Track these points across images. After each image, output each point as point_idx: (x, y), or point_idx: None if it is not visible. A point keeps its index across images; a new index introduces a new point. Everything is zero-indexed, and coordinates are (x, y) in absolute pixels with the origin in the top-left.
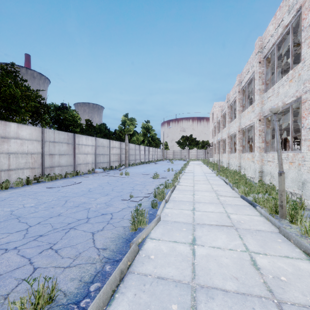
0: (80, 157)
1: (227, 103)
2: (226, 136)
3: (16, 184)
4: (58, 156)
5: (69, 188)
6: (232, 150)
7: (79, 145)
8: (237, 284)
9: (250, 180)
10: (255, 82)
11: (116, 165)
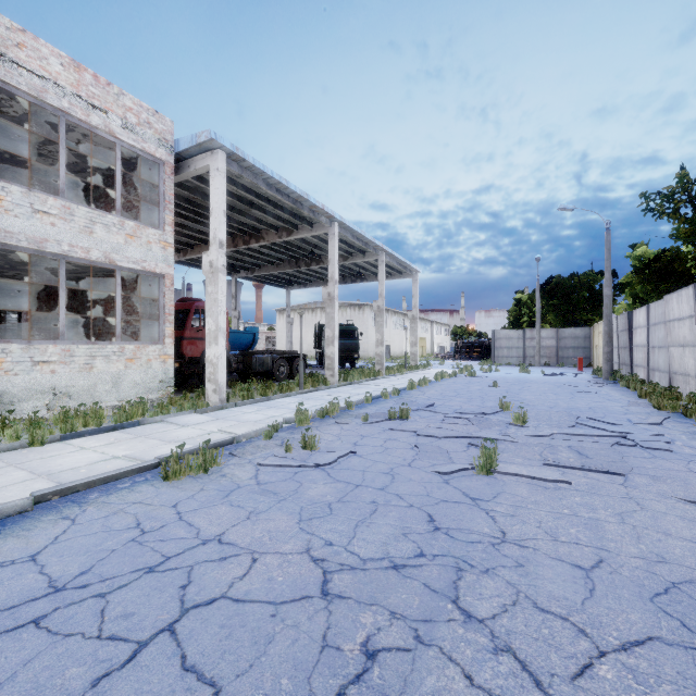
0: None
1: None
2: None
3: None
4: None
5: None
6: None
7: None
8: (12, 472)
9: None
10: None
11: None
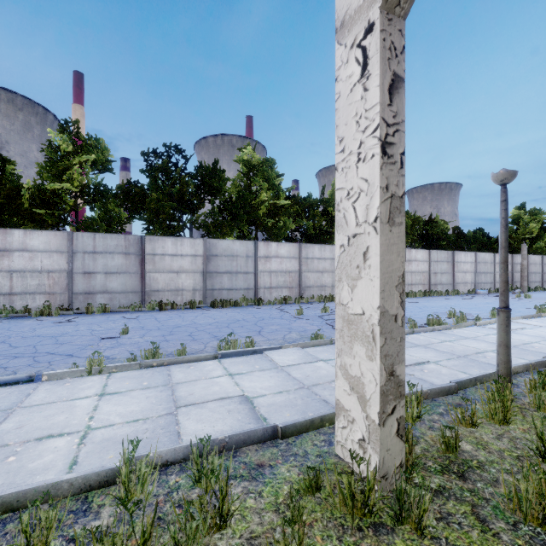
0: (458, 276)
1: None
2: None
3: (418, 295)
4: (440, 274)
5: (466, 301)
6: None
7: (458, 263)
8: None
9: None
10: None
11: None
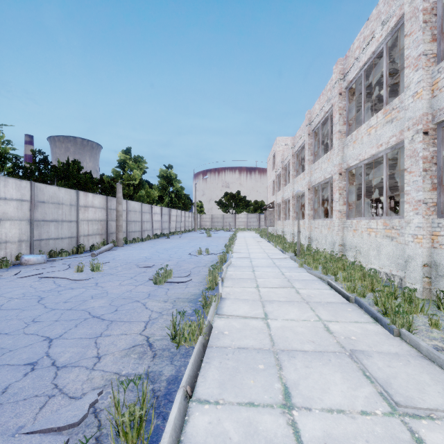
0: None
1: (307, 127)
2: (305, 188)
3: None
4: None
5: None
6: (317, 213)
7: None
8: None
9: (408, 289)
10: (405, 43)
11: (95, 242)
